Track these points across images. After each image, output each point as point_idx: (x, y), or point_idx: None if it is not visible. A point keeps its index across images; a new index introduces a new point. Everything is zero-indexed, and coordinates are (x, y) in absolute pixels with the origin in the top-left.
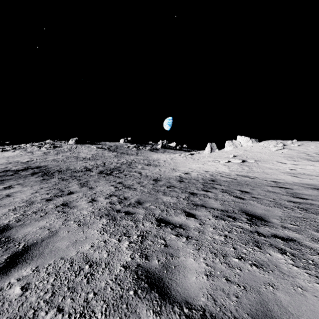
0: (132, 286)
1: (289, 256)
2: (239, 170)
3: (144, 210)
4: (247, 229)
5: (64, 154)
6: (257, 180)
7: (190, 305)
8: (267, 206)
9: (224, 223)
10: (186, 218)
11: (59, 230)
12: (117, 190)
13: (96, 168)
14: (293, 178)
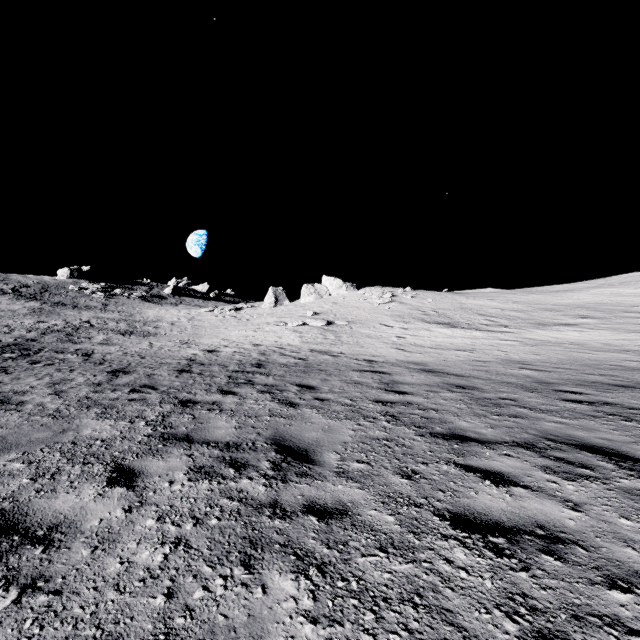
0: None
1: (312, 579)
2: (319, 340)
3: None
4: (255, 497)
5: None
6: (342, 360)
7: None
8: (334, 417)
9: (205, 488)
10: (98, 493)
11: None
12: None
13: None
14: (399, 353)
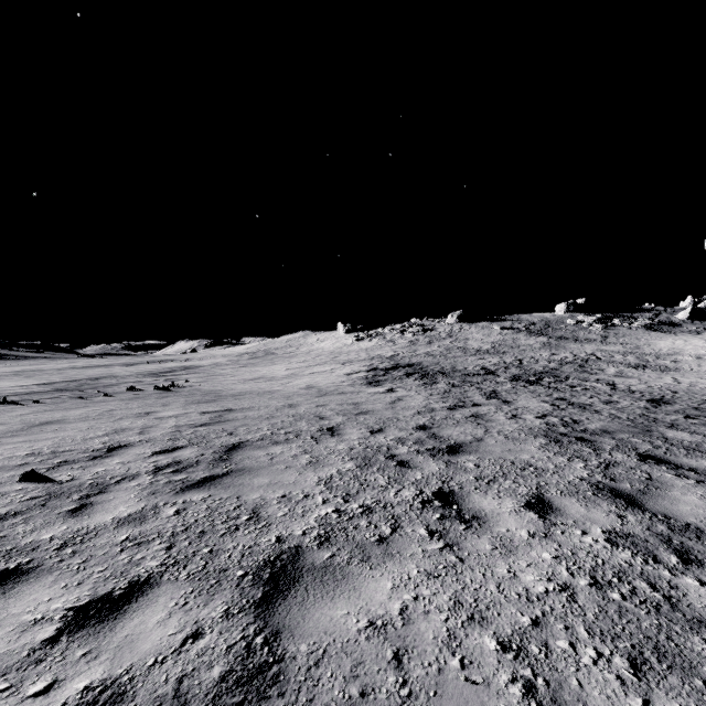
0: (590, 490)
1: None
2: None
3: (615, 441)
4: None
5: (440, 343)
6: None
7: (669, 517)
8: None
9: None
10: None
11: (483, 438)
12: (556, 409)
13: (505, 370)
14: None
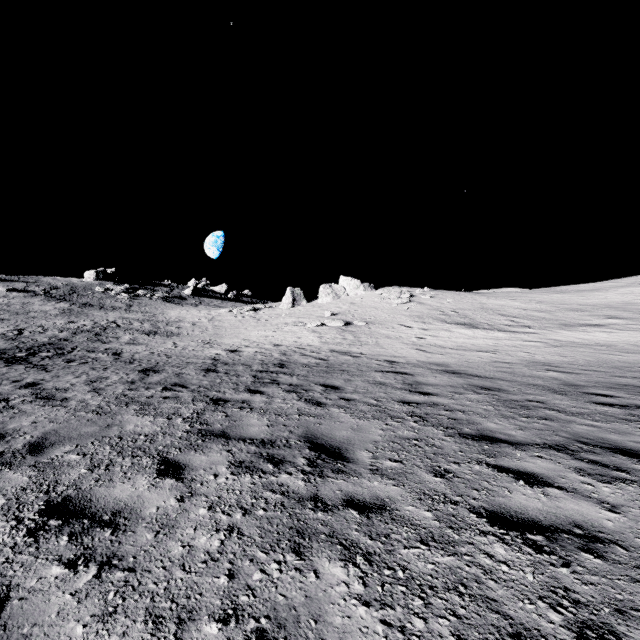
0: None
1: (360, 566)
2: (338, 340)
3: (32, 474)
4: (296, 491)
5: None
6: (363, 360)
7: None
8: (362, 417)
9: (248, 482)
10: (150, 484)
11: None
12: None
13: None
14: (419, 354)
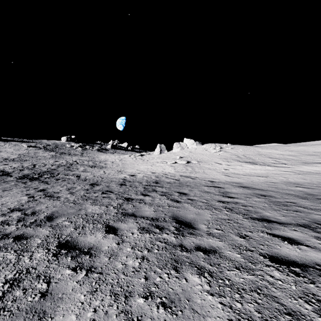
0: None
1: (206, 278)
2: (183, 170)
3: (50, 230)
4: (171, 242)
5: None
6: (197, 180)
7: None
8: (200, 208)
9: (148, 237)
10: (103, 236)
11: None
12: (30, 201)
13: (20, 172)
14: (226, 177)
